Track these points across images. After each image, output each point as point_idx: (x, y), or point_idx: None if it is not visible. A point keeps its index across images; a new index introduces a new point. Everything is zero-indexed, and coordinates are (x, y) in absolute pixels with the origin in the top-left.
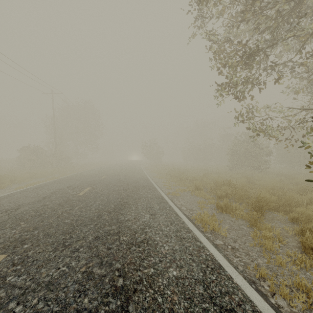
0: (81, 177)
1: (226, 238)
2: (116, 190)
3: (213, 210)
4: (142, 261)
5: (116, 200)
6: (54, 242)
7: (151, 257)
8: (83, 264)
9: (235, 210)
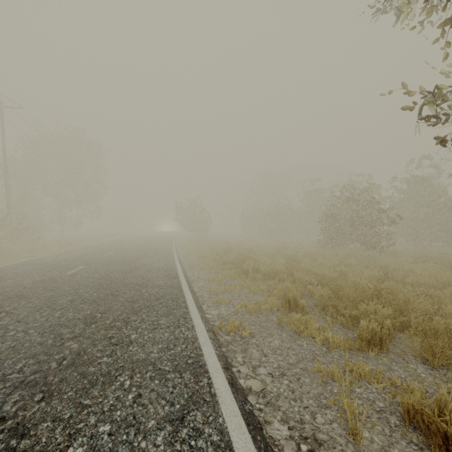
0: (24, 270)
1: None
2: (61, 322)
3: (400, 436)
4: None
5: None
6: None
7: None
8: None
9: None
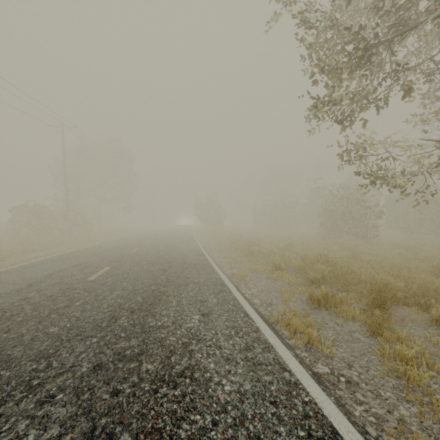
0: (101, 250)
1: (333, 360)
2: (150, 270)
3: (305, 304)
4: (176, 426)
5: (147, 288)
6: (11, 378)
7: (196, 414)
8: (51, 439)
9: (342, 305)
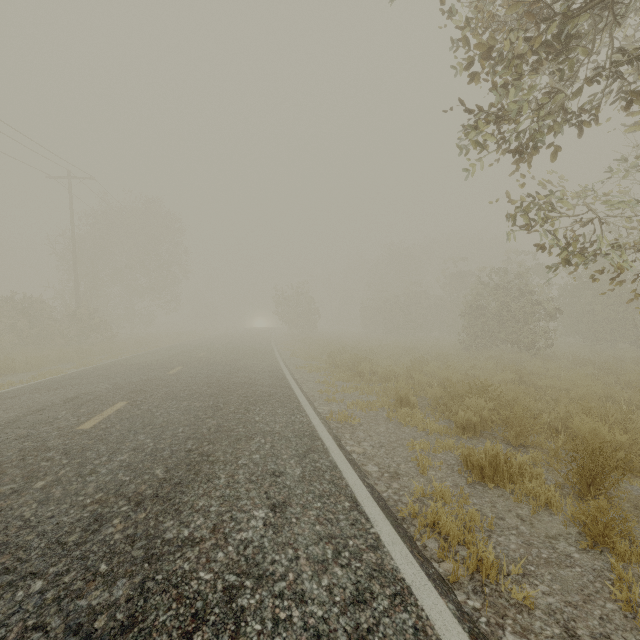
0: (122, 370)
1: (532, 617)
2: (193, 408)
3: (457, 474)
4: None
5: (180, 446)
6: None
7: None
8: None
9: (524, 478)
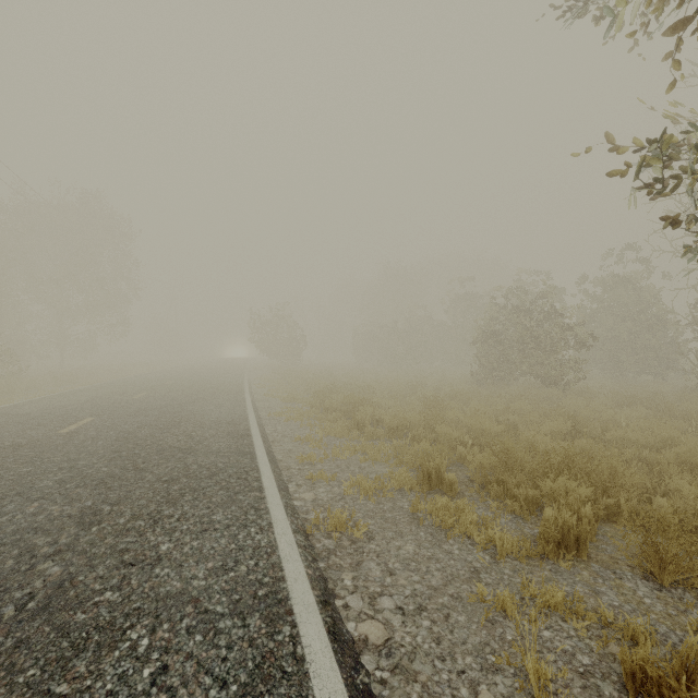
0: None
1: None
2: (37, 524)
3: None
4: None
5: None
6: None
7: None
8: None
9: None
